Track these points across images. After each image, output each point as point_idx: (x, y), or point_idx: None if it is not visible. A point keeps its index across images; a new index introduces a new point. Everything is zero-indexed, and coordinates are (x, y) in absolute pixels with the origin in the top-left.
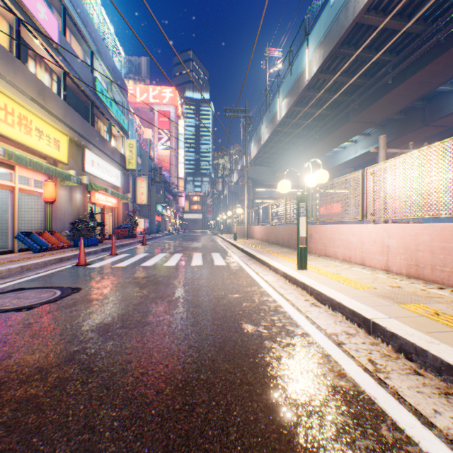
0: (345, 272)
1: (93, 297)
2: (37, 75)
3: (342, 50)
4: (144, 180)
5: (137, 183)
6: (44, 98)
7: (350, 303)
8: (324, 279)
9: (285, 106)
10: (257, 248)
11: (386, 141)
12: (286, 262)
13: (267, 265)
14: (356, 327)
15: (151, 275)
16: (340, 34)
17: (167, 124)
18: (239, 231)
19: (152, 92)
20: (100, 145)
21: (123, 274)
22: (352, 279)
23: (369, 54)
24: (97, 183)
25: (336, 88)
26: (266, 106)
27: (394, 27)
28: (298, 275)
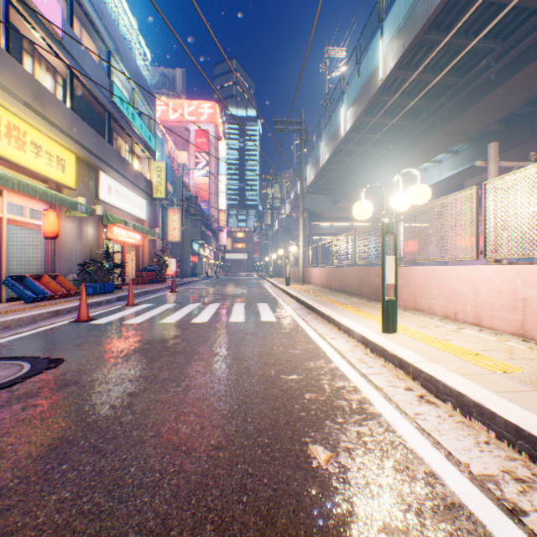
0: (456, 338)
1: (72, 378)
2: (34, 75)
3: (430, 36)
4: (176, 213)
5: (168, 216)
6: (42, 104)
7: (501, 407)
8: (430, 350)
9: (351, 116)
10: (318, 296)
11: (481, 160)
12: (361, 319)
13: (334, 323)
14: (526, 461)
15: (170, 338)
16: (427, 13)
17: (205, 146)
18: (292, 275)
19: (188, 108)
20: (119, 167)
21: (133, 335)
22: (475, 351)
23: (466, 41)
24: (115, 215)
25: (418, 90)
26: (326, 119)
27: (503, 0)
28: (386, 343)
